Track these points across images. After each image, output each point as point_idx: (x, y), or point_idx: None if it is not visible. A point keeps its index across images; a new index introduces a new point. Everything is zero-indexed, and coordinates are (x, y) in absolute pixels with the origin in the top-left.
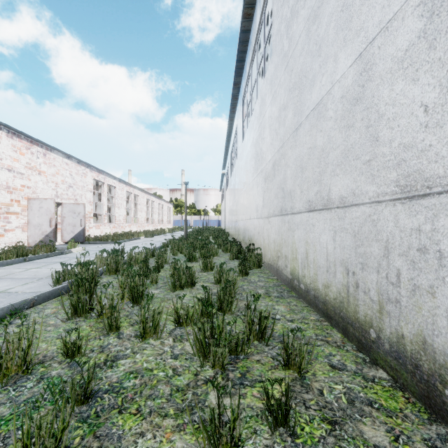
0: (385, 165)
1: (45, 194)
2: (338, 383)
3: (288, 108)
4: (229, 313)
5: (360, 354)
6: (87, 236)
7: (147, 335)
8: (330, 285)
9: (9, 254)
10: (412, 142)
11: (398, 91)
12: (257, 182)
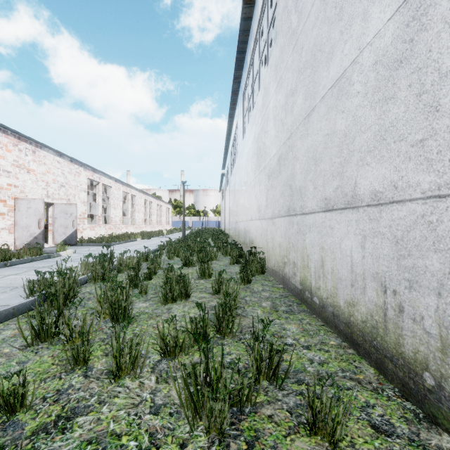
0: None
1: (34, 194)
2: None
3: (297, 92)
4: (229, 335)
5: (408, 404)
6: (80, 238)
7: (122, 373)
8: (356, 304)
9: None
10: None
11: None
12: (259, 180)
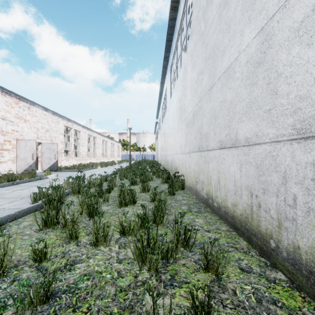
0: (283, 113)
1: (29, 136)
2: (247, 284)
3: (204, 72)
4: (161, 225)
5: (262, 259)
6: (60, 166)
7: (99, 243)
8: (237, 205)
9: (2, 179)
10: (307, 94)
11: (295, 54)
12: (181, 127)
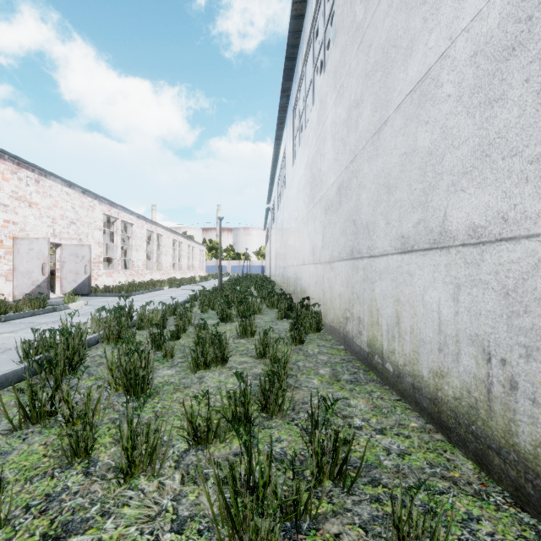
0: None
1: (37, 233)
2: None
3: (363, 102)
4: (278, 414)
5: (526, 516)
6: (94, 287)
7: (135, 469)
8: (446, 375)
9: None
10: None
11: None
12: (313, 215)
